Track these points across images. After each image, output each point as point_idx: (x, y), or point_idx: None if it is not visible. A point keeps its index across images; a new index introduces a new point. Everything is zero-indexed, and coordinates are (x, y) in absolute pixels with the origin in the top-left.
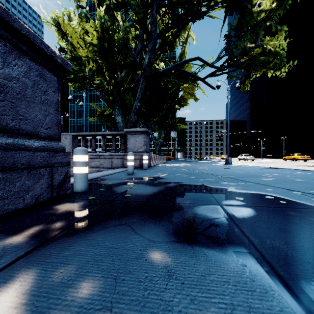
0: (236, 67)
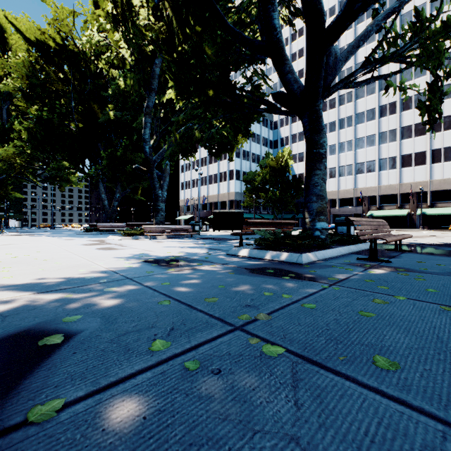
0: (53, 183)
